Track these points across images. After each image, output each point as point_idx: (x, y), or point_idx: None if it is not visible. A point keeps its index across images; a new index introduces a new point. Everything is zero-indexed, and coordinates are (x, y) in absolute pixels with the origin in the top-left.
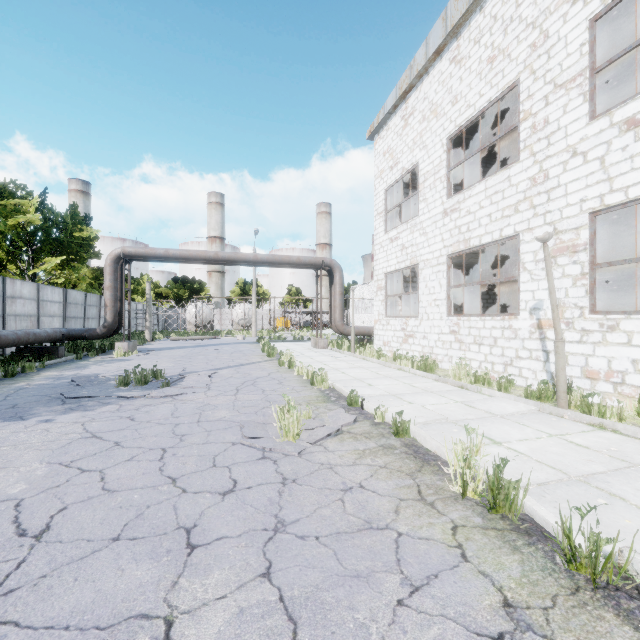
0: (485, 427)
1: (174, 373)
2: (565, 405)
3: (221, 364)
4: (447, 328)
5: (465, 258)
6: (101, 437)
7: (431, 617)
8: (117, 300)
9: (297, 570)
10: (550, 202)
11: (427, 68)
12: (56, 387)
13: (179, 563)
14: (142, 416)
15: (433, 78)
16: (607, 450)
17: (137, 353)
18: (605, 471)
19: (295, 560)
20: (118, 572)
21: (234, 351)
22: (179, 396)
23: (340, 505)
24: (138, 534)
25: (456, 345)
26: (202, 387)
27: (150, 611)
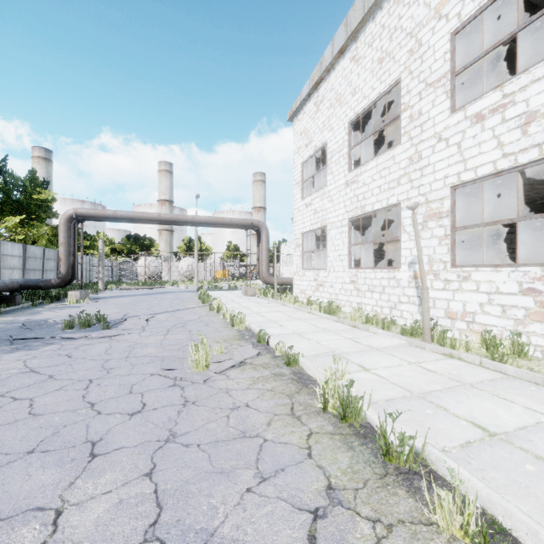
0: (362, 358)
1: (117, 317)
2: (429, 339)
3: (160, 309)
4: (348, 278)
5: (366, 221)
6: (38, 371)
7: (269, 499)
8: (70, 254)
9: (175, 470)
10: (423, 177)
11: (333, 64)
12: (8, 330)
13: (79, 468)
14: (79, 354)
15: (338, 73)
16: (449, 373)
17: (88, 301)
18: (441, 389)
19: (175, 462)
20: (26, 477)
21: (175, 298)
22: (116, 337)
23: (225, 420)
24: (50, 448)
25: (355, 292)
26: (138, 329)
27: (45, 505)
